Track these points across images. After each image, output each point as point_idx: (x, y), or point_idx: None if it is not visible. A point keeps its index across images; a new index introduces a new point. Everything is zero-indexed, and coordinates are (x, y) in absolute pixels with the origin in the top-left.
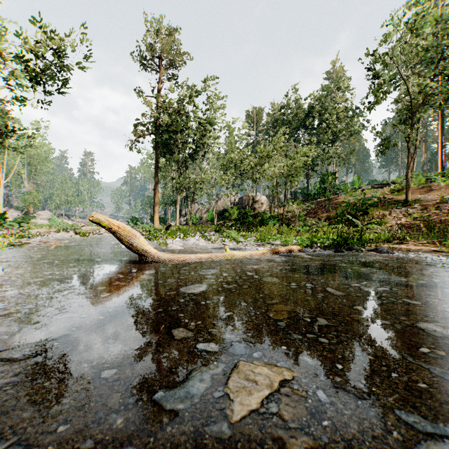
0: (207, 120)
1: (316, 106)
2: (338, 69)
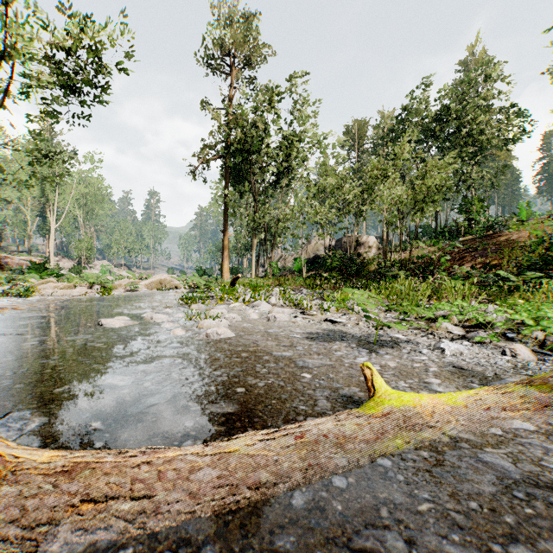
0: (292, 134)
1: (449, 106)
2: (479, 54)
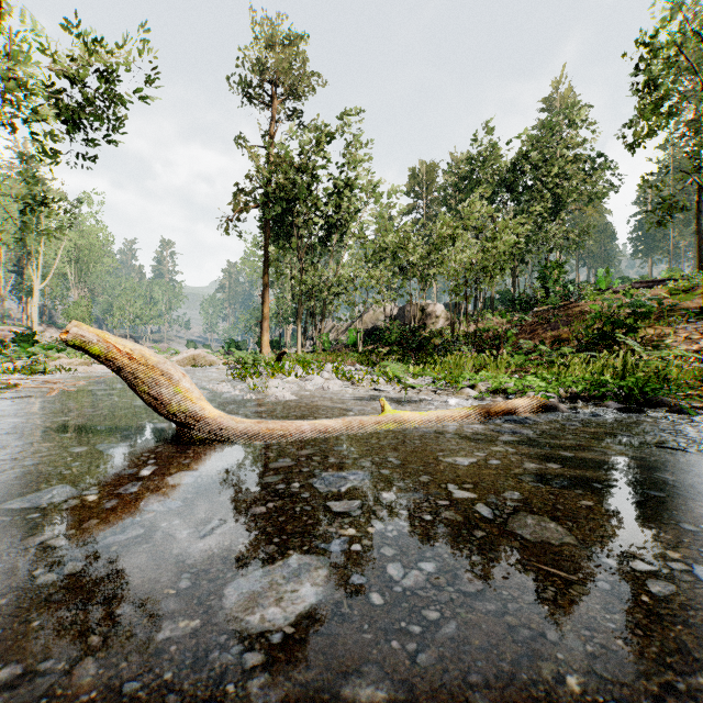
0: (346, 181)
1: (528, 154)
2: (564, 92)
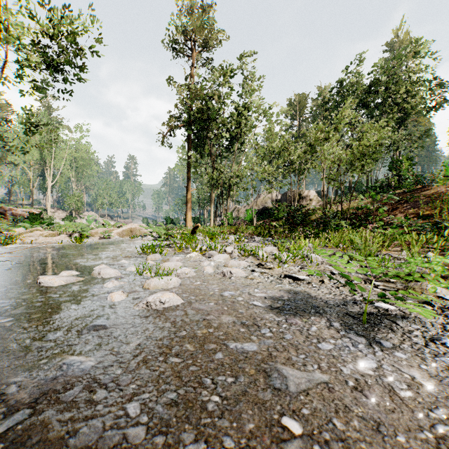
0: (244, 105)
1: (379, 79)
2: (403, 36)
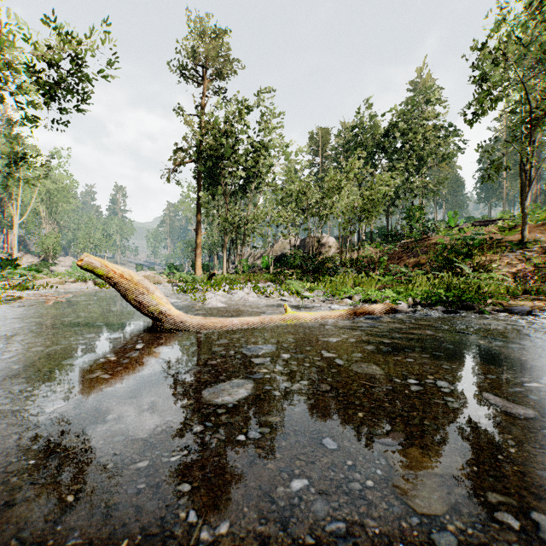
0: (261, 143)
1: (398, 124)
2: (425, 77)
